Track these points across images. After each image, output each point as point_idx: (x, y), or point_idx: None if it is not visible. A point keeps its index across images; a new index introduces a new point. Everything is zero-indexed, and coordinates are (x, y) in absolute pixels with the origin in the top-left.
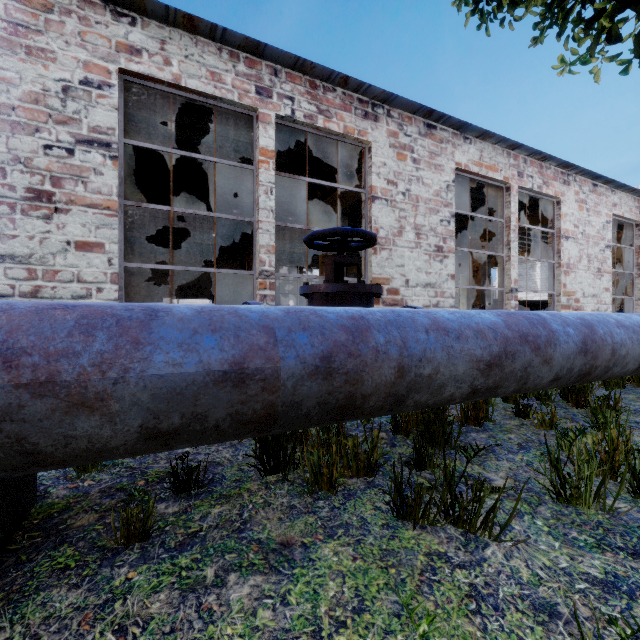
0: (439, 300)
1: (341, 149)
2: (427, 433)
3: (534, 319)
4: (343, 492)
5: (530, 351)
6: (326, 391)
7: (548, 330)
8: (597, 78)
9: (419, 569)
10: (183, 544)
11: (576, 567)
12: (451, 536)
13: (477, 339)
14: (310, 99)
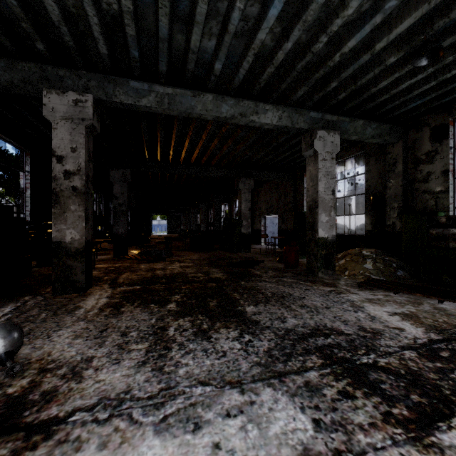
0: None
1: None
2: None
3: None
4: None
5: None
6: None
7: None
8: None
9: None
10: None
11: None
12: None
13: None
14: None
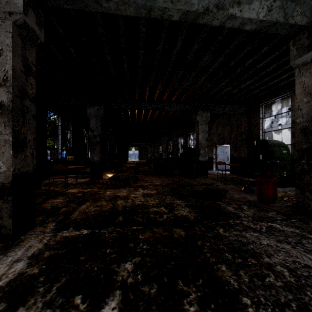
0: None
1: None
2: None
3: None
4: None
5: None
6: None
7: None
8: None
9: None
10: None
11: None
12: None
13: None
14: None
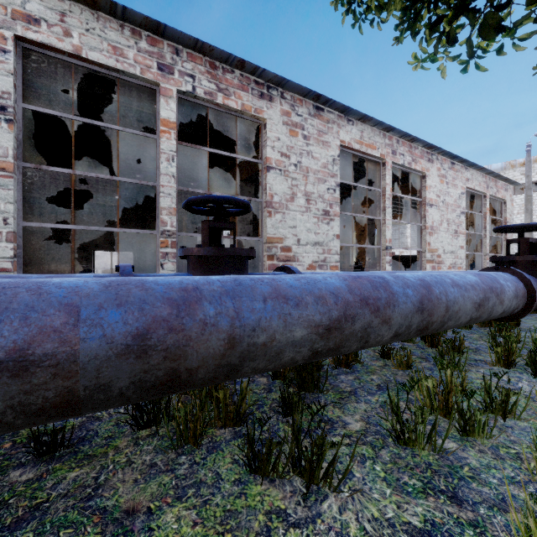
0: (326, 256)
1: (244, 124)
2: (299, 379)
3: (377, 282)
4: (208, 445)
5: (370, 313)
6: (141, 370)
7: (389, 292)
8: (444, 74)
9: (255, 532)
10: (20, 520)
11: (400, 516)
12: (295, 489)
13: (317, 305)
14: (210, 78)
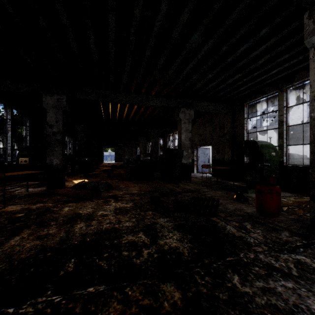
0: None
1: None
2: None
3: None
4: None
5: None
6: None
7: None
8: None
9: None
10: None
11: None
12: None
13: None
14: None
